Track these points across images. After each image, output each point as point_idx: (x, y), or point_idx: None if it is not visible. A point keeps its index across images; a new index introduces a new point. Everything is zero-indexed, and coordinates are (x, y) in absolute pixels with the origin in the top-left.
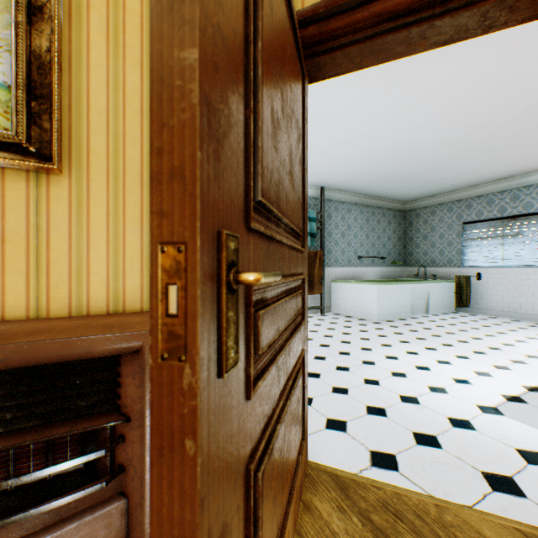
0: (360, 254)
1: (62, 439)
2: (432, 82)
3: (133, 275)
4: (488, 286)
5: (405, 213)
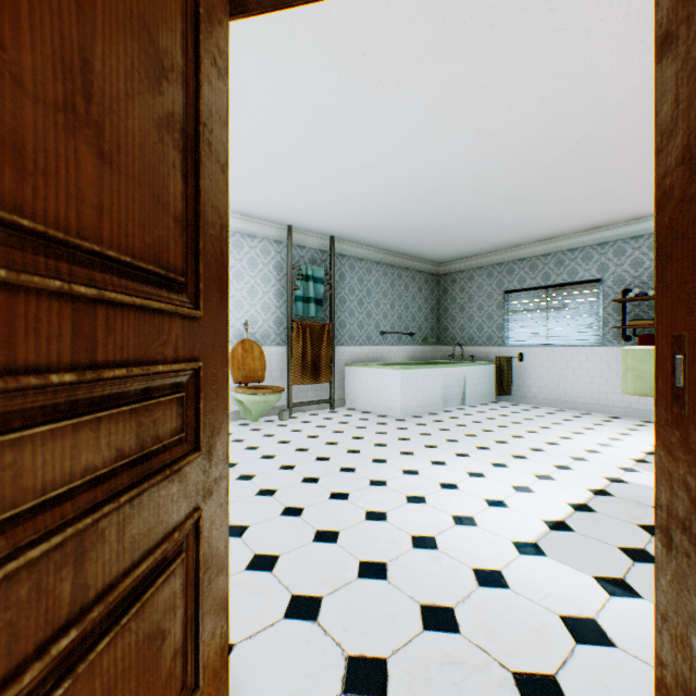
0: (383, 328)
1: None
2: (461, 91)
3: None
4: (532, 369)
5: (439, 277)
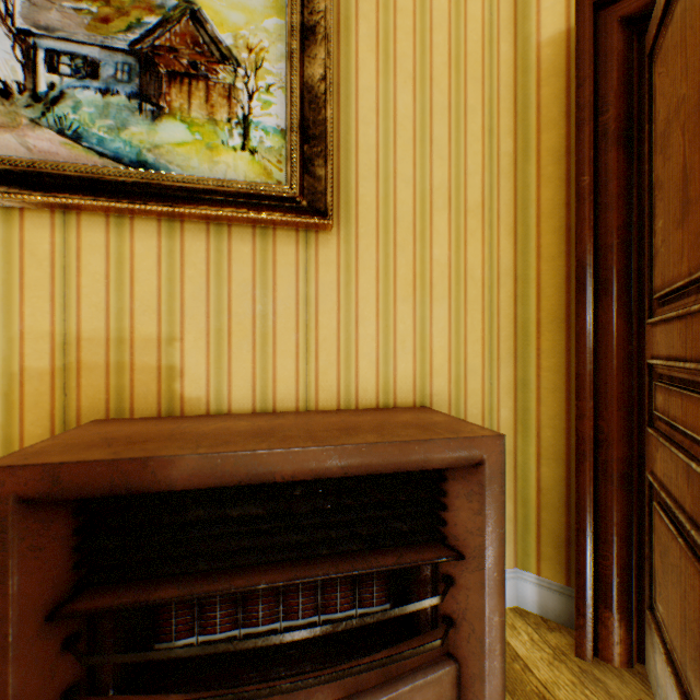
0: None
1: None
2: None
3: (403, 358)
4: None
5: None
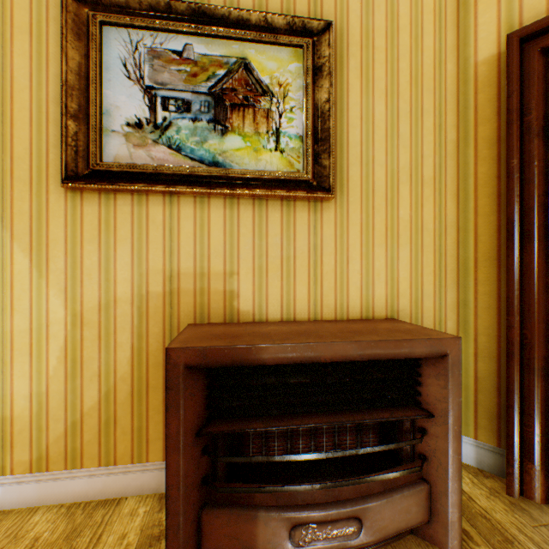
0: None
1: (365, 422)
2: None
3: (379, 285)
4: None
5: None
